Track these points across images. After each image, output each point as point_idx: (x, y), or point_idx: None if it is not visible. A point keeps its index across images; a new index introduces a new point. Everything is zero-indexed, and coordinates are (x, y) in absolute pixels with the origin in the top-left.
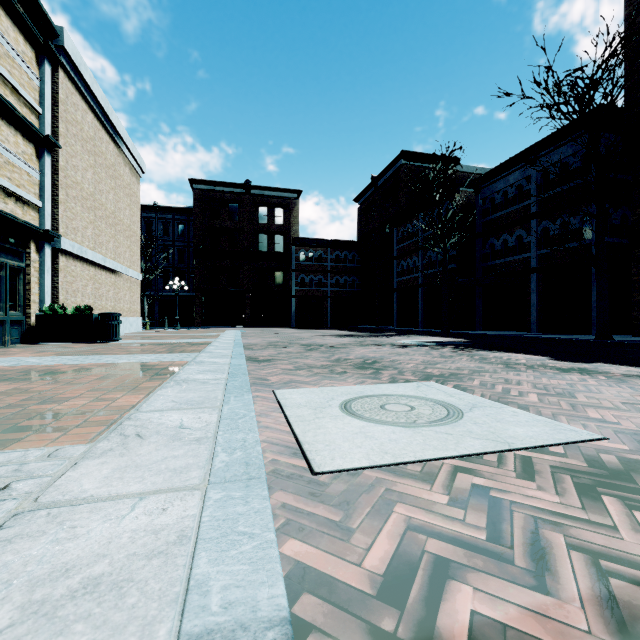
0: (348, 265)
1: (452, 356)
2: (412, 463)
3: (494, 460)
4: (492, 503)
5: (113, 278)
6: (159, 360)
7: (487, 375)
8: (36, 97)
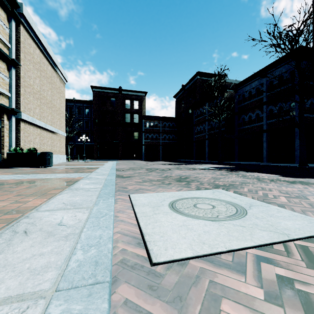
0: (170, 129)
1: (227, 174)
2: (224, 253)
3: (282, 249)
4: (301, 298)
5: (50, 135)
6: (67, 177)
7: (250, 185)
8: (7, 38)
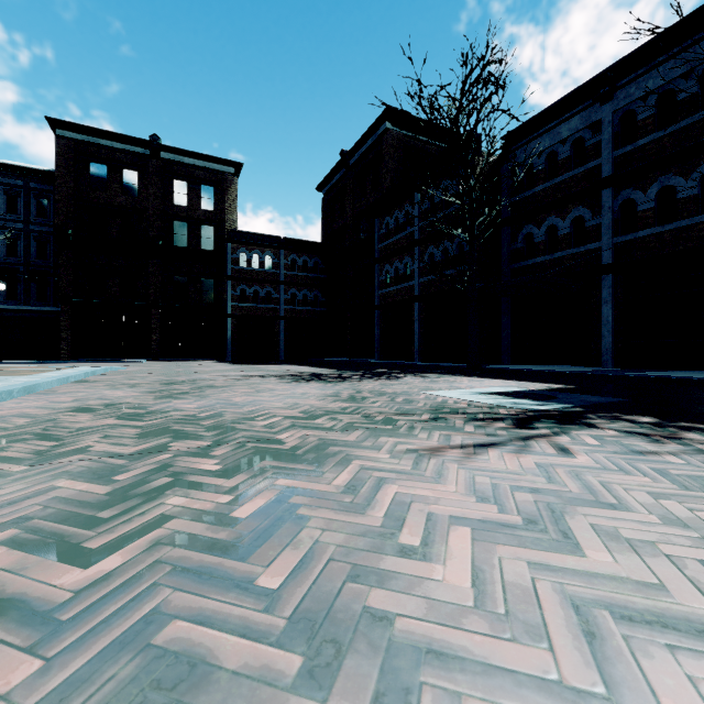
0: (309, 275)
1: None
2: None
3: None
4: None
5: None
6: None
7: None
8: None
